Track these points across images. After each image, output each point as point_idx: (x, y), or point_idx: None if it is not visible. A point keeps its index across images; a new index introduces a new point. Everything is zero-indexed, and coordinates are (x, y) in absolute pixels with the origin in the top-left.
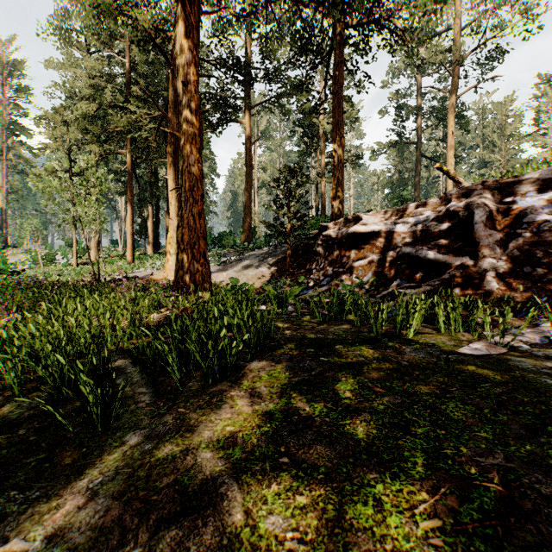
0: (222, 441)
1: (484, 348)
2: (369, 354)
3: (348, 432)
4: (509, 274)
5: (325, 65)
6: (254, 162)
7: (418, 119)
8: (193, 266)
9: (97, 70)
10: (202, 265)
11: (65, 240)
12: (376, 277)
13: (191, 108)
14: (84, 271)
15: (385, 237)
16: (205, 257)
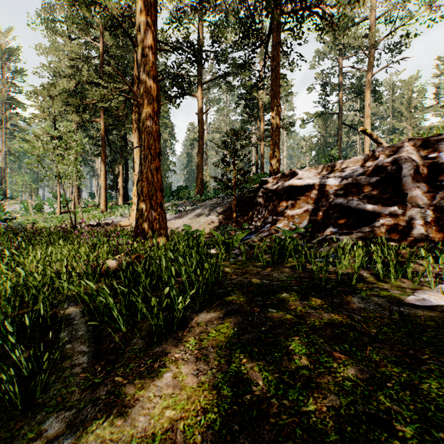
0: (159, 435)
1: (431, 298)
2: (317, 305)
3: (315, 428)
4: (436, 223)
5: (264, 46)
6: (206, 129)
7: (340, 93)
8: (151, 214)
9: (76, 53)
10: (159, 214)
11: (52, 193)
12: (311, 224)
13: (149, 77)
14: (65, 218)
15: (318, 189)
16: (162, 207)
